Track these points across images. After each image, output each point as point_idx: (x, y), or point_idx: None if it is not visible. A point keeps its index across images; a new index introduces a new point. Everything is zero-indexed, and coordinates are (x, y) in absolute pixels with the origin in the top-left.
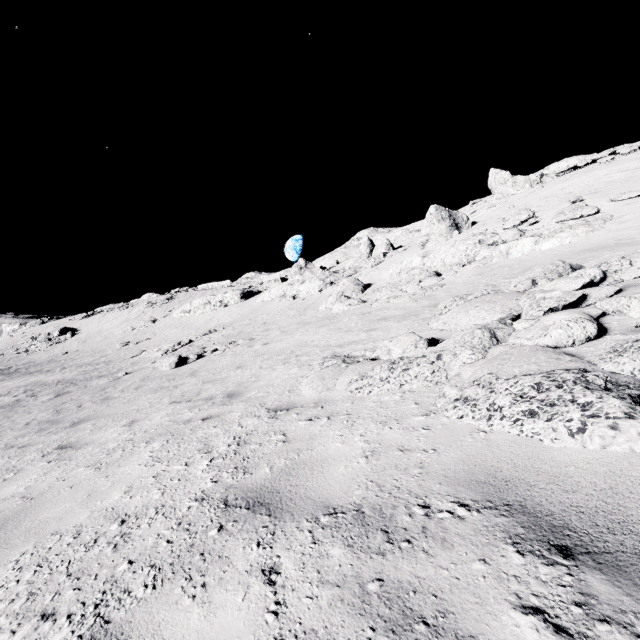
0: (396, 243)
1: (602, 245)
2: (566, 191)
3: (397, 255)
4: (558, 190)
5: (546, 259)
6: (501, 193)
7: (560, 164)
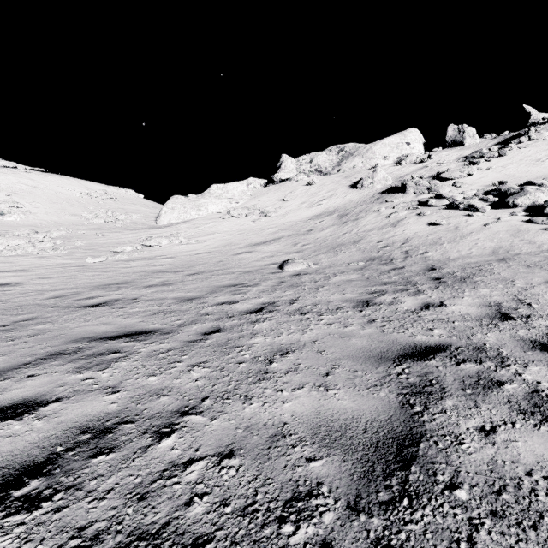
0: None
1: (37, 225)
2: None
3: None
4: None
5: (15, 225)
6: None
7: None
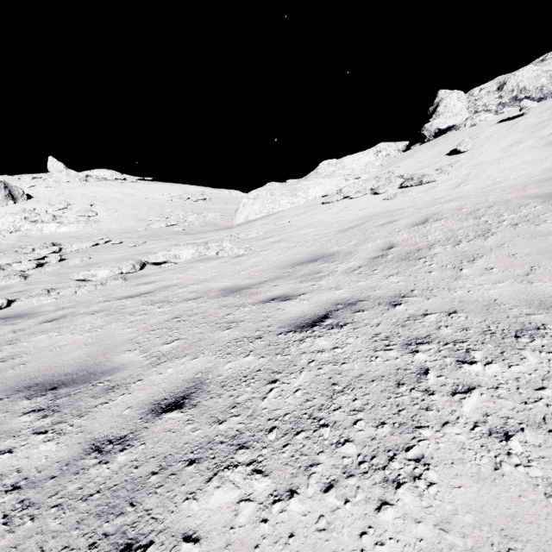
0: None
1: (82, 235)
2: (94, 195)
3: None
4: (91, 192)
5: (58, 238)
6: (58, 178)
7: (100, 172)
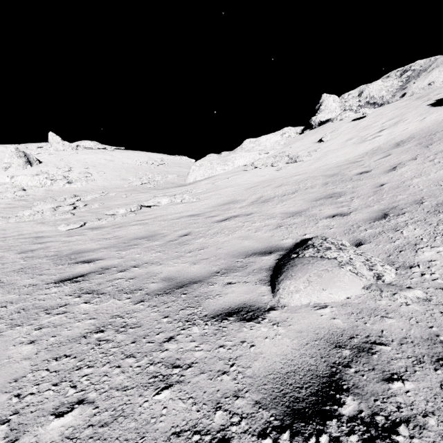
0: None
1: (87, 190)
2: (86, 161)
3: None
4: (83, 159)
5: (72, 191)
6: (56, 147)
7: (86, 143)
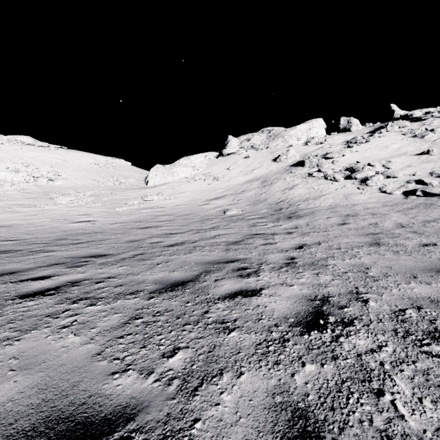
0: None
1: (74, 187)
2: (40, 159)
3: None
4: (35, 156)
5: (62, 188)
6: None
7: (24, 138)
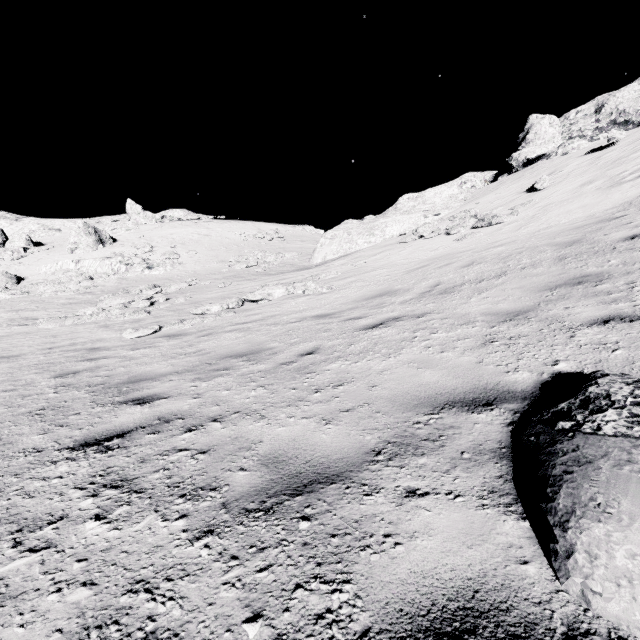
0: (33, 237)
1: (173, 277)
2: (173, 237)
3: (42, 253)
4: (170, 234)
5: (152, 280)
6: (136, 220)
7: (175, 212)
